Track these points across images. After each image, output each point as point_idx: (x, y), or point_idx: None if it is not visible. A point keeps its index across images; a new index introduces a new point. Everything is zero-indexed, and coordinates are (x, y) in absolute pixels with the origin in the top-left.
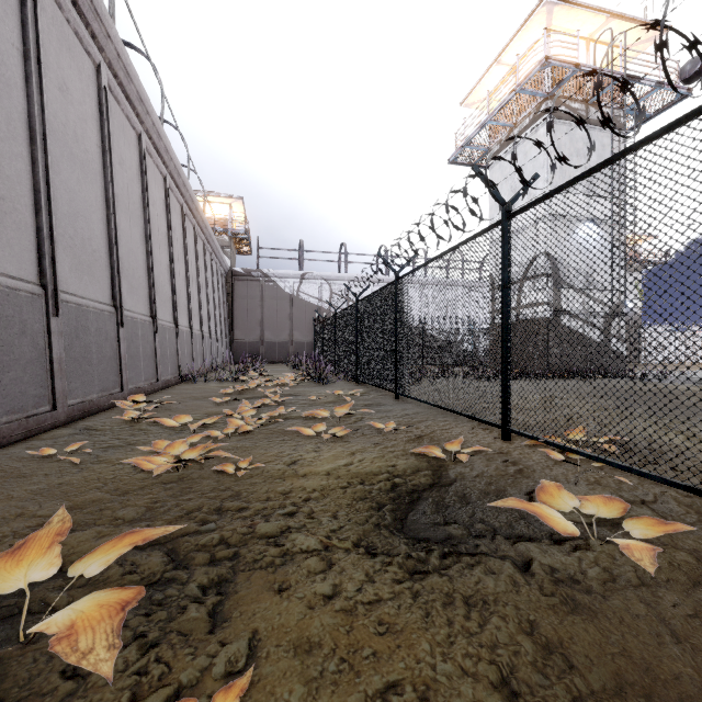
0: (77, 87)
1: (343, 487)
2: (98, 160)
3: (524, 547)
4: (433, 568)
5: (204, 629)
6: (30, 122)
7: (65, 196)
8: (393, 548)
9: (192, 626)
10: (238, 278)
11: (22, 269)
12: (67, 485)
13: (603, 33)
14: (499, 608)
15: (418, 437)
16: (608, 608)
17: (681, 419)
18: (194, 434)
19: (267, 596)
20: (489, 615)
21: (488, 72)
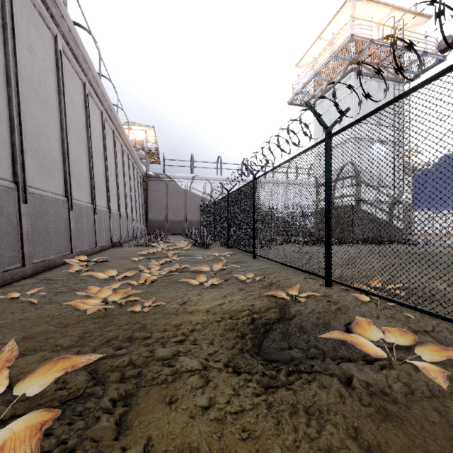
0: (40, 50)
1: (218, 321)
2: (55, 99)
3: (346, 367)
4: (282, 384)
5: (111, 436)
6: (6, 72)
7: (32, 123)
8: (252, 368)
9: (102, 434)
10: (151, 179)
11: (1, 171)
12: (25, 320)
13: (388, 20)
14: (331, 416)
15: (269, 284)
16: (411, 416)
17: (443, 272)
18: (117, 283)
19: (160, 407)
20: (324, 423)
21: (314, 45)
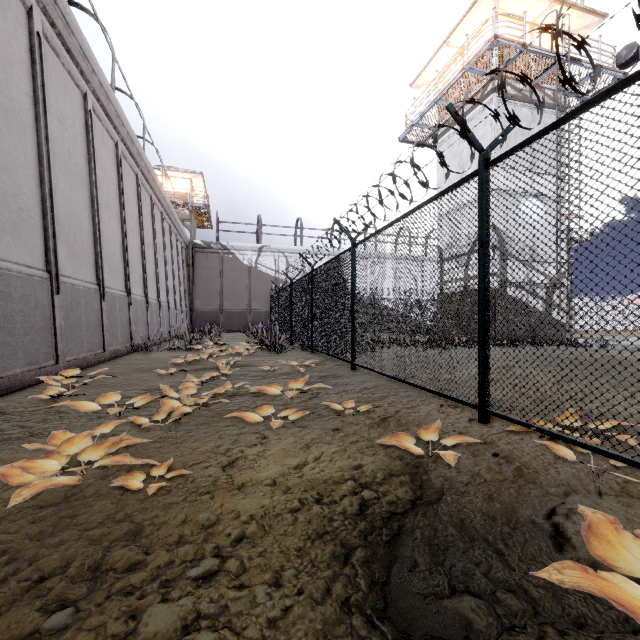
0: None
1: (293, 510)
2: (28, 111)
3: None
4: None
5: None
6: None
7: None
8: None
9: None
10: (198, 250)
11: None
12: None
13: (546, 18)
14: None
15: (382, 419)
16: None
17: None
18: (110, 424)
19: None
20: None
21: (437, 54)
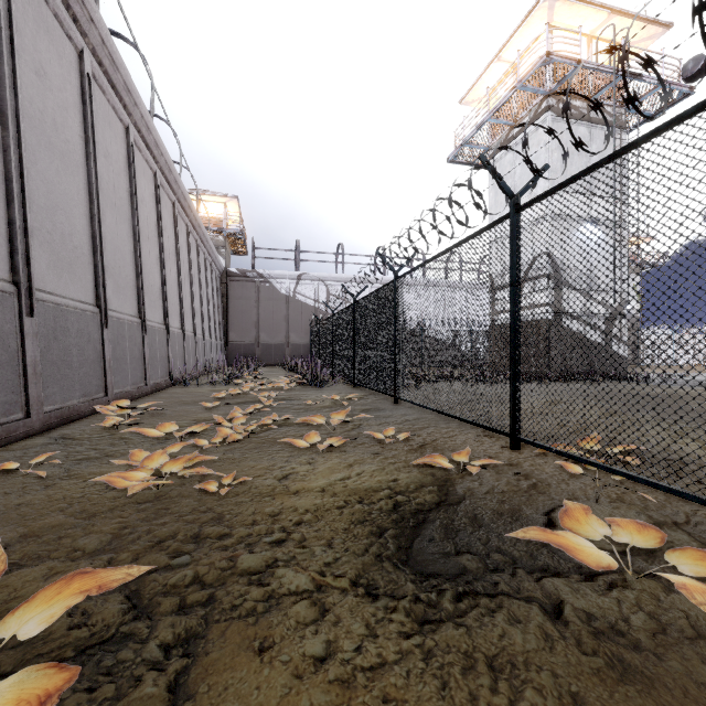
0: (56, 72)
1: (340, 507)
2: (80, 151)
3: (552, 586)
4: (447, 615)
5: None
6: (1, 106)
7: (42, 188)
8: (397, 588)
9: None
10: (233, 278)
11: None
12: (27, 506)
13: (605, 30)
14: (532, 675)
15: (420, 446)
16: (665, 673)
17: (694, 425)
18: (177, 445)
19: (244, 659)
20: (521, 686)
21: (488, 69)
